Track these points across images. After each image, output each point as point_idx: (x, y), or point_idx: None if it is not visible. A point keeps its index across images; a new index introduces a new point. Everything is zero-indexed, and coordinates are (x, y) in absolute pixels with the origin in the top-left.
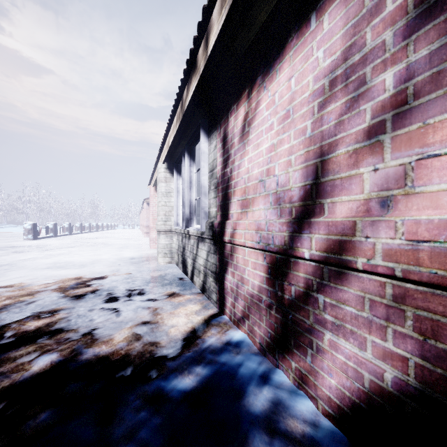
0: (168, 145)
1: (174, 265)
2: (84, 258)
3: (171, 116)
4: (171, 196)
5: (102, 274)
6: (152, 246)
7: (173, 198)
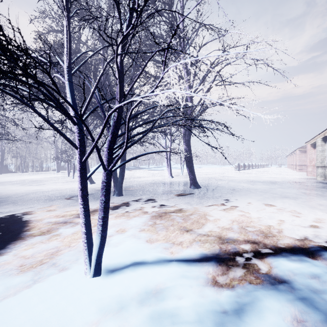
0: (324, 135)
1: (326, 181)
2: (277, 177)
3: (326, 129)
4: (324, 152)
5: (294, 180)
6: (309, 175)
7: (325, 152)
